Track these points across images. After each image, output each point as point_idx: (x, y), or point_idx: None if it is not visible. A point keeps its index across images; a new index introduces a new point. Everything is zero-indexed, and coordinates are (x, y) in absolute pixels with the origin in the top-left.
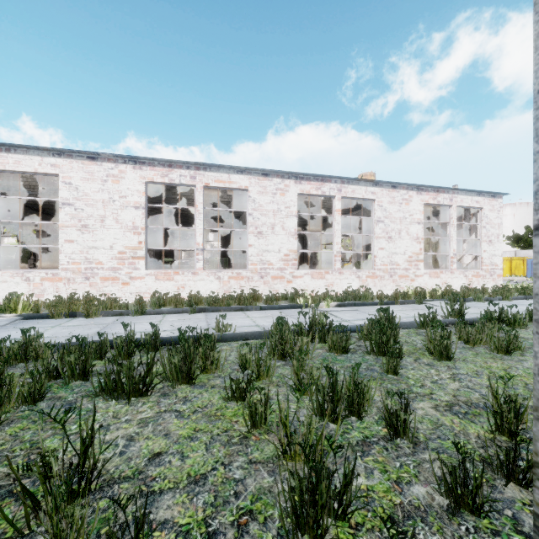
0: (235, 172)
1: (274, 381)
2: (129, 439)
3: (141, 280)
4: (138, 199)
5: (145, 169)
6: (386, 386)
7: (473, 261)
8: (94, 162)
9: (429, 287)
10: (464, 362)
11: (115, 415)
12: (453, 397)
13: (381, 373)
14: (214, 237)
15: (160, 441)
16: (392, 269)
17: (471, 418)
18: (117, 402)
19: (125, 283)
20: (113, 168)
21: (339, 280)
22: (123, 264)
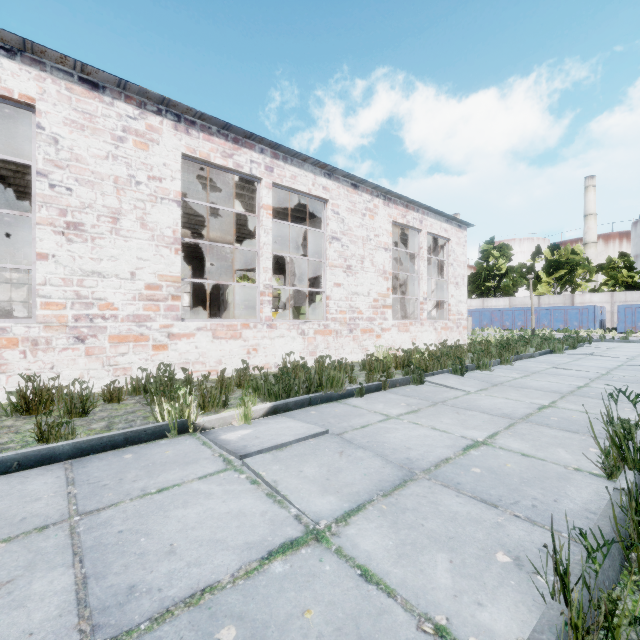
0: None
1: None
2: None
3: None
4: None
5: None
6: None
7: (435, 309)
8: None
9: (397, 346)
10: None
11: None
12: None
13: None
14: None
15: None
16: (352, 320)
17: None
18: None
19: None
20: None
21: (269, 339)
22: None
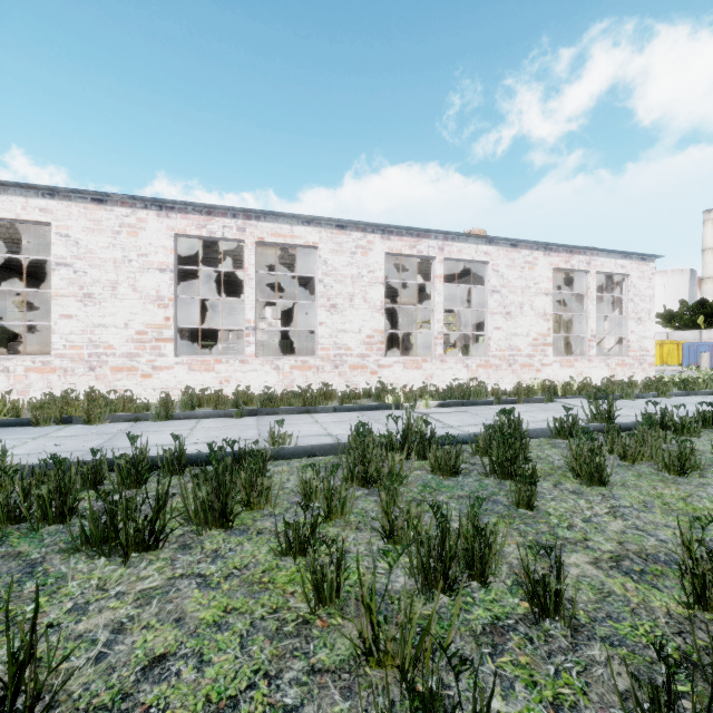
0: (299, 222)
1: (353, 522)
2: (116, 629)
3: (169, 371)
4: (164, 258)
5: (174, 217)
6: (517, 527)
7: (617, 345)
8: (102, 206)
9: (559, 380)
10: (624, 488)
11: (101, 585)
12: (618, 544)
13: (508, 506)
14: (272, 312)
15: (167, 633)
16: (511, 356)
17: (651, 580)
18: (108, 562)
19: (146, 375)
20: (128, 214)
21: (441, 370)
22: (143, 348)
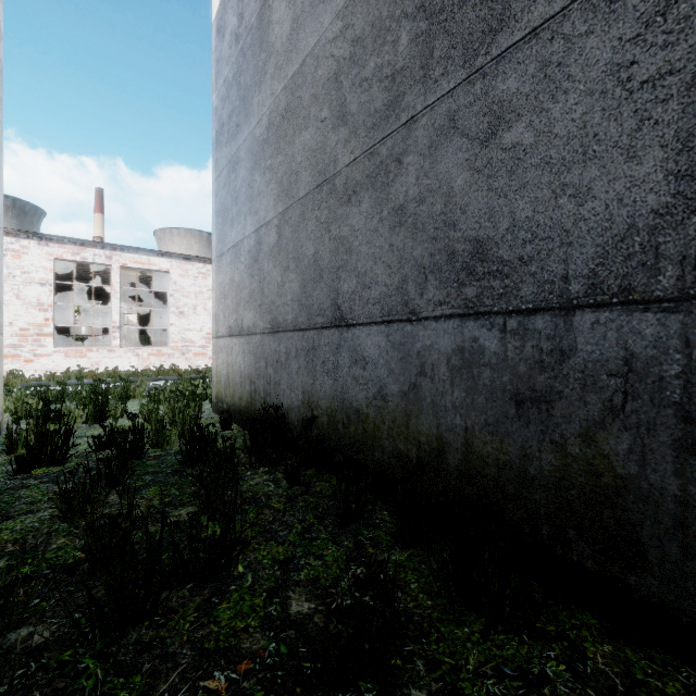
0: (155, 255)
1: None
2: None
3: (49, 358)
4: (44, 275)
5: (53, 246)
6: None
7: None
8: None
9: None
10: None
11: None
12: None
13: None
14: (126, 304)
15: None
16: None
17: None
18: None
19: (29, 360)
20: (13, 242)
21: None
22: (26, 341)
